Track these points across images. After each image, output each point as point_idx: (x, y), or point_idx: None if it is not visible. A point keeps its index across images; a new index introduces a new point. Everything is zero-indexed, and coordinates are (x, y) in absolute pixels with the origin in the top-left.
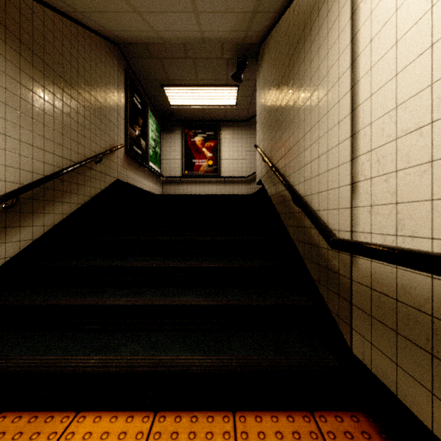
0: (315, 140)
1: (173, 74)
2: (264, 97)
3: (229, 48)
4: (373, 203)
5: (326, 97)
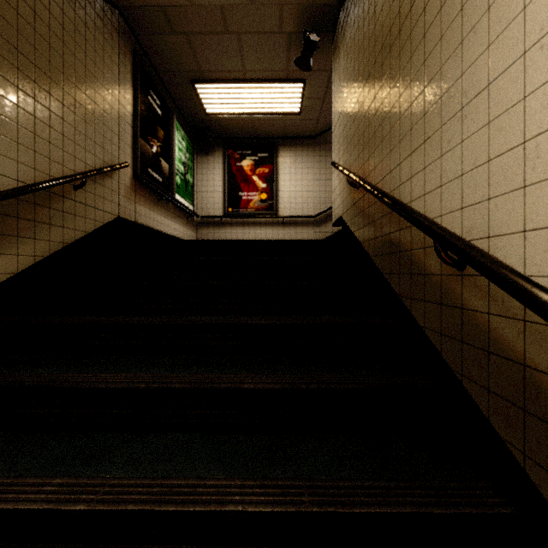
0: (511, 105)
1: (208, 62)
2: (348, 84)
3: (291, 14)
4: None
5: None
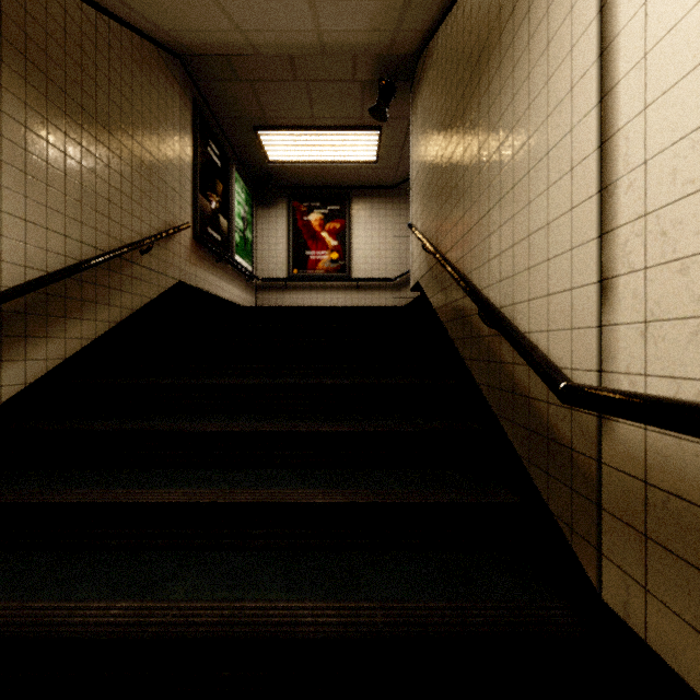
0: (523, 207)
1: (274, 109)
2: (424, 143)
3: (365, 63)
4: (650, 317)
5: (544, 126)
